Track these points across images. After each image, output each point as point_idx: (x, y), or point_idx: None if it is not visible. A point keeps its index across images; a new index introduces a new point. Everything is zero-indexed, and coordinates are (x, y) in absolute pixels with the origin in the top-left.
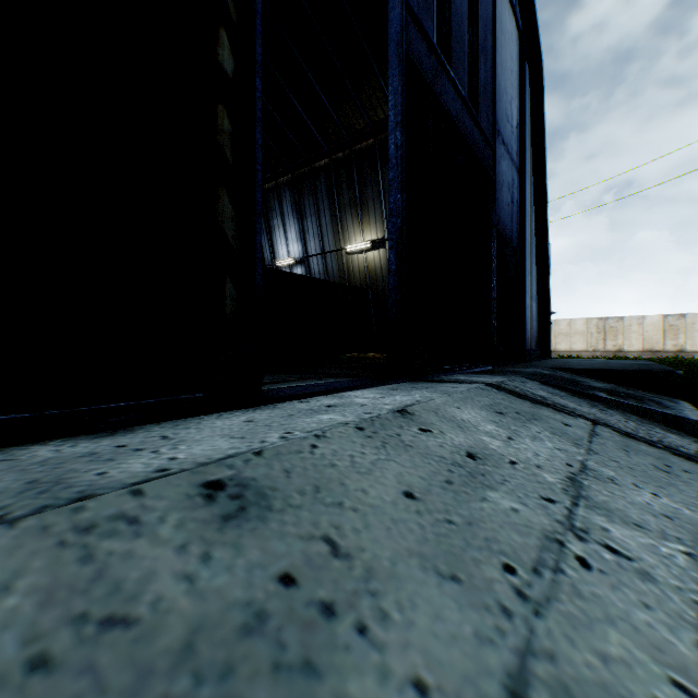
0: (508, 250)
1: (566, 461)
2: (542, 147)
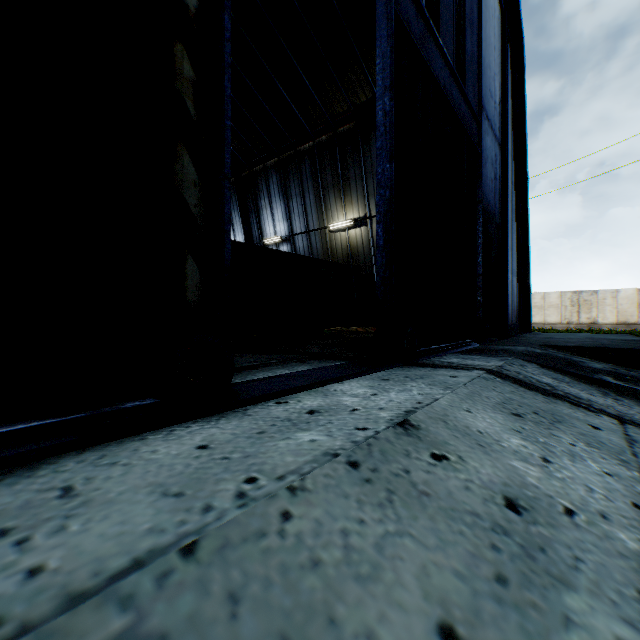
0: (491, 225)
1: (630, 498)
2: (523, 125)
